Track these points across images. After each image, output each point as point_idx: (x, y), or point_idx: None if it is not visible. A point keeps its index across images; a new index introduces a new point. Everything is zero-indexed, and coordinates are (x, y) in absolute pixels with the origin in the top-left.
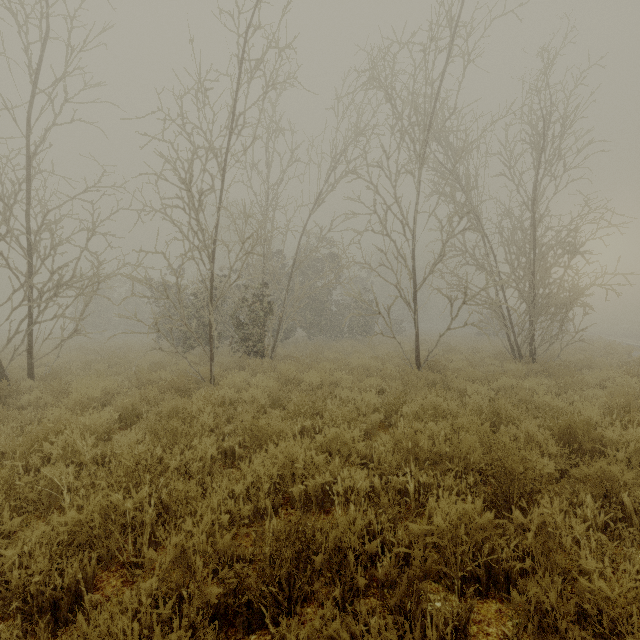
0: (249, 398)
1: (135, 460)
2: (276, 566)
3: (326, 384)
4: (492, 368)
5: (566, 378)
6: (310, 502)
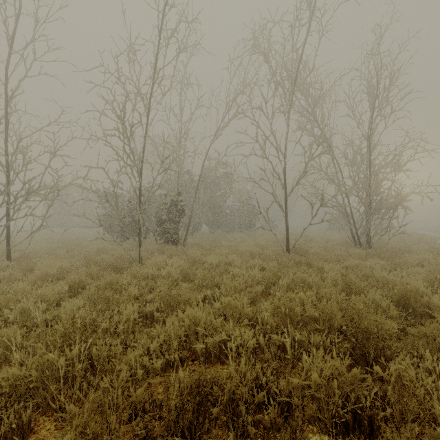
0: (166, 274)
1: (71, 324)
2: (180, 417)
3: (222, 264)
4: (340, 252)
5: (395, 259)
6: (210, 355)
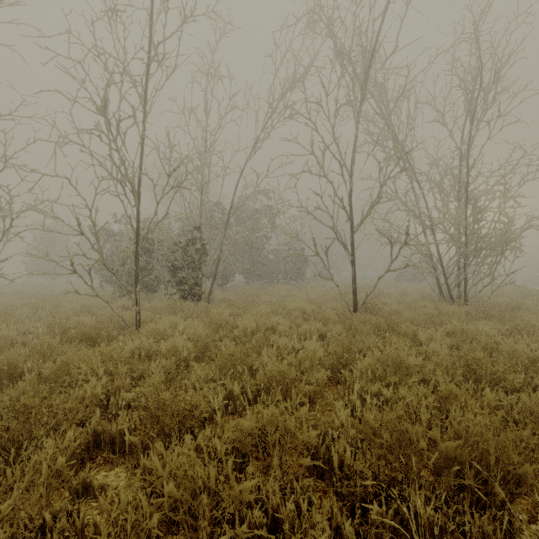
0: (169, 349)
1: None
2: None
3: (261, 330)
4: (428, 310)
5: (517, 321)
6: None
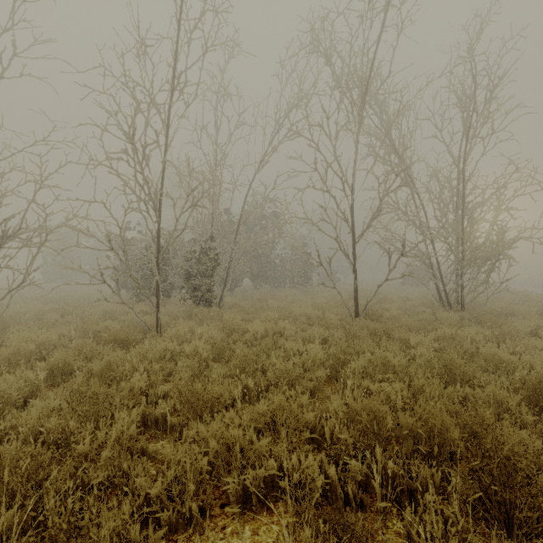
0: (191, 351)
1: (16, 457)
2: None
3: (270, 334)
4: (425, 316)
5: (502, 327)
6: (250, 498)
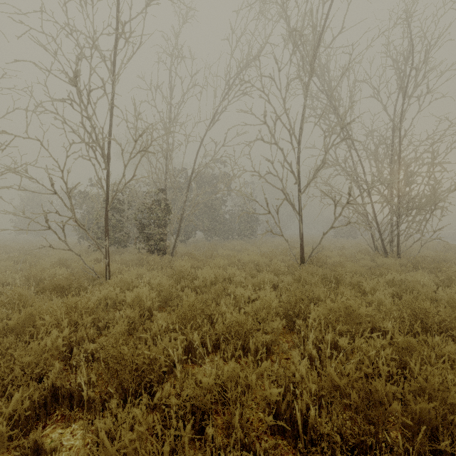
0: (134, 299)
1: None
2: None
3: (219, 280)
4: (366, 263)
5: (448, 272)
6: None
